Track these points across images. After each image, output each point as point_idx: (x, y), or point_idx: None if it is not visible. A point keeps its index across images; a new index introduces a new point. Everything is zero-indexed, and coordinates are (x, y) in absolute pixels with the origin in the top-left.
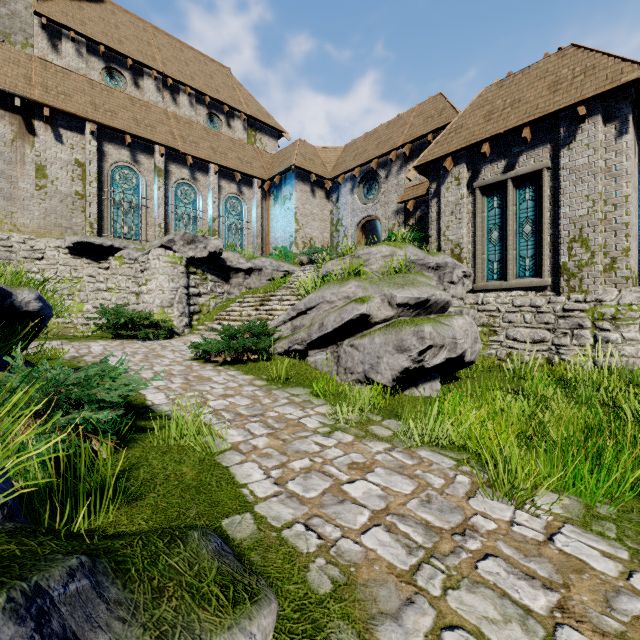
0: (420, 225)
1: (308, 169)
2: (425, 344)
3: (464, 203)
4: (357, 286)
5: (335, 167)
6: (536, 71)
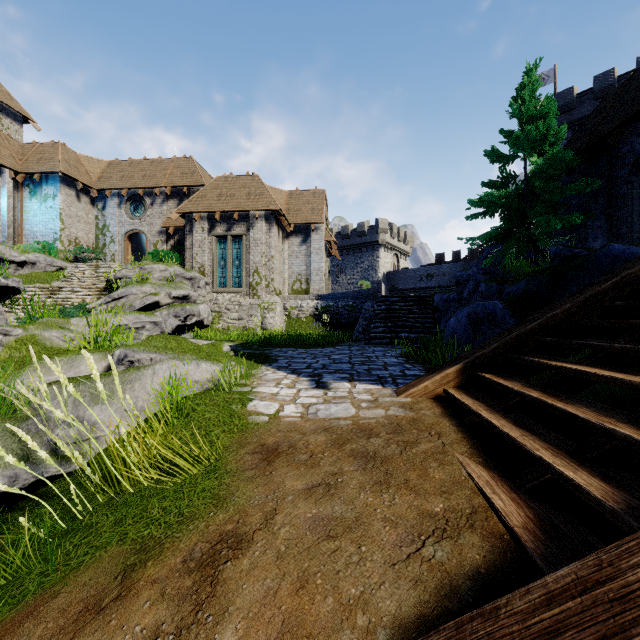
0: (179, 247)
1: (75, 177)
2: (187, 314)
3: (206, 242)
4: (152, 287)
5: (101, 179)
6: (242, 181)
